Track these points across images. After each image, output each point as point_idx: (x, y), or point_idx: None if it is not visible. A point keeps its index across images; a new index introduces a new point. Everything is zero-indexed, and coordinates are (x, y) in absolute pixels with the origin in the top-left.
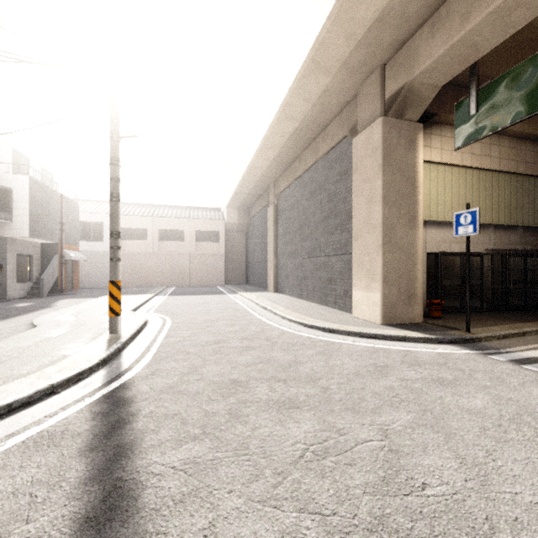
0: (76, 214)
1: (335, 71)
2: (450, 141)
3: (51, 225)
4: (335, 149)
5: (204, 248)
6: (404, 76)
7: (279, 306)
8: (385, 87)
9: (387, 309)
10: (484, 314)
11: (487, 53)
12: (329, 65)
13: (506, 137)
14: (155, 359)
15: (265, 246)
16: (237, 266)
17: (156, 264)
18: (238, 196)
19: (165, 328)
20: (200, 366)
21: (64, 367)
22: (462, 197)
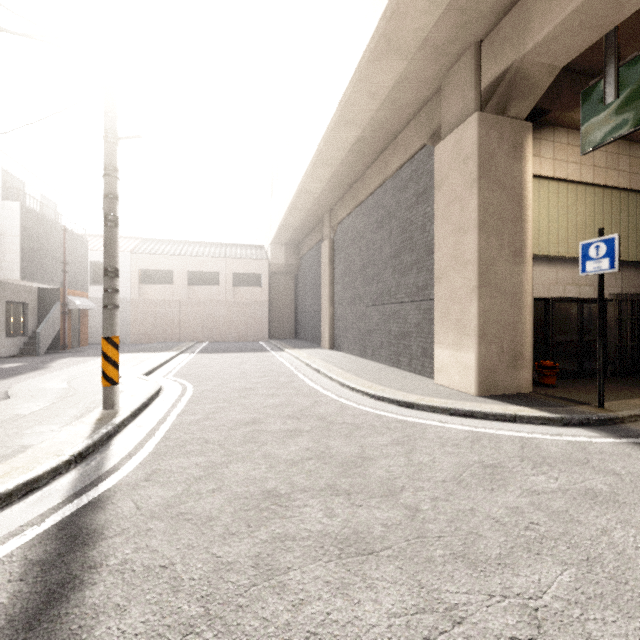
0: (83, 252)
1: (413, 53)
2: (566, 149)
3: (51, 265)
4: (410, 163)
5: (243, 294)
6: (510, 53)
7: (336, 368)
8: (481, 73)
9: (485, 375)
10: (611, 381)
11: (624, 22)
12: (404, 43)
13: (638, 144)
14: (158, 451)
15: (318, 292)
16: (284, 316)
17: (184, 314)
18: (285, 229)
19: (182, 399)
20: (221, 463)
21: (14, 468)
22: (581, 225)
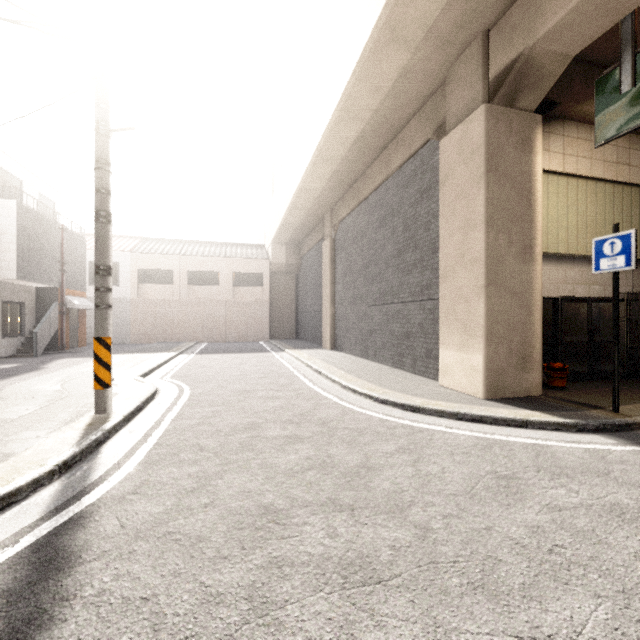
0: (82, 252)
1: (418, 43)
2: (576, 143)
3: (48, 265)
4: (414, 158)
5: (244, 294)
6: (520, 41)
7: (338, 369)
8: (489, 63)
9: (493, 377)
10: (622, 383)
11: (639, 9)
12: (409, 32)
13: None
14: (149, 459)
15: (319, 291)
16: (285, 316)
17: (184, 314)
18: (285, 228)
19: (178, 403)
20: (215, 474)
21: None
22: (591, 222)
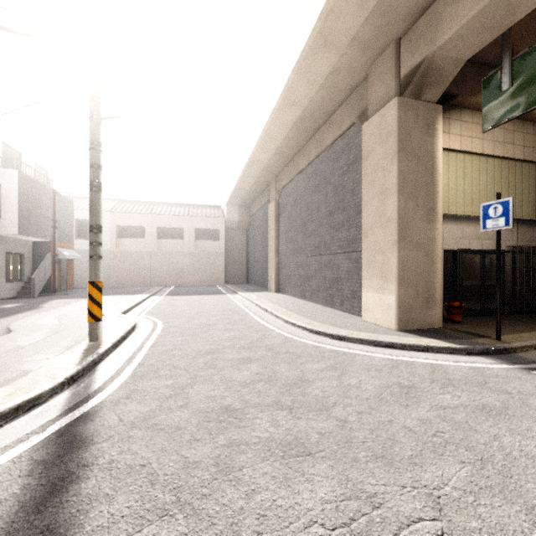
0: (70, 211)
1: (344, 48)
2: (471, 127)
3: (43, 222)
4: (342, 138)
5: (204, 246)
6: (424, 48)
7: (281, 308)
8: (400, 64)
9: (403, 313)
10: (508, 318)
11: (518, 23)
12: (337, 39)
13: (531, 123)
14: (135, 375)
15: (266, 244)
16: (237, 264)
17: (154, 263)
18: (238, 192)
19: (154, 334)
20: (187, 385)
21: (19, 388)
22: (483, 189)
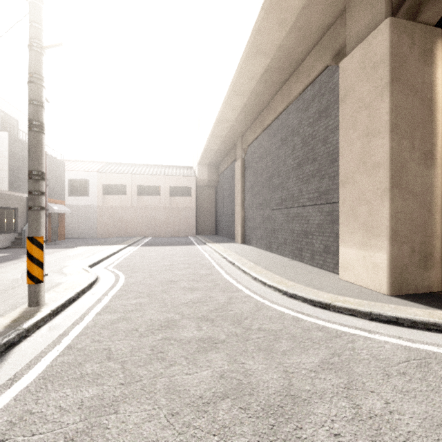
0: (61, 171)
1: None
2: None
3: None
4: (313, 85)
5: (178, 202)
6: None
7: (248, 261)
8: None
9: (397, 275)
10: None
11: None
12: None
13: None
14: (49, 372)
15: (232, 199)
16: (207, 218)
17: (135, 216)
18: (207, 153)
19: (110, 293)
20: (111, 402)
21: None
22: None
